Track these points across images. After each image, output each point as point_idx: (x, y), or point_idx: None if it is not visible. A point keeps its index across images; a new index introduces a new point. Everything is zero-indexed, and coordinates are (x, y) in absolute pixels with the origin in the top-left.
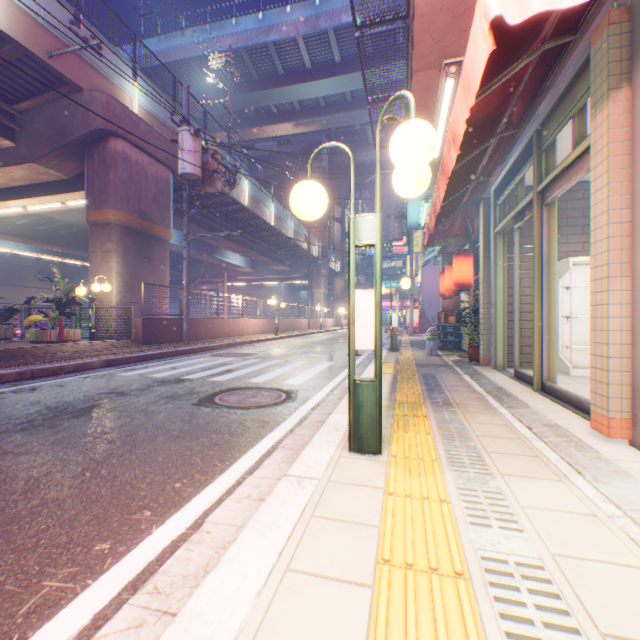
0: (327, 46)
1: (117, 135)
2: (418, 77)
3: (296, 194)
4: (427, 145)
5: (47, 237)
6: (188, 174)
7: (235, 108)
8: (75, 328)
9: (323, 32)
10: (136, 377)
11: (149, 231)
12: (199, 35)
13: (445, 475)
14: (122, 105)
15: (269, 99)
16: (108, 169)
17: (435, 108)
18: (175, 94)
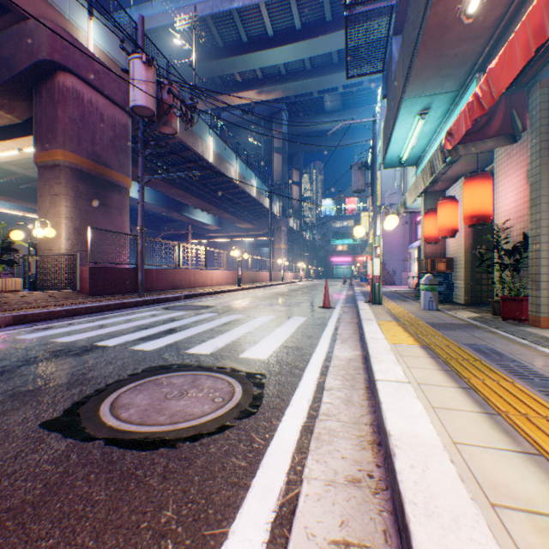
0: (288, 13)
1: (65, 69)
2: None
3: None
4: None
5: (28, 195)
6: (140, 107)
7: (202, 76)
8: (18, 277)
9: None
10: (31, 342)
11: (105, 176)
12: (168, 5)
13: None
14: (71, 37)
15: (234, 67)
16: (56, 106)
17: None
18: (136, 41)
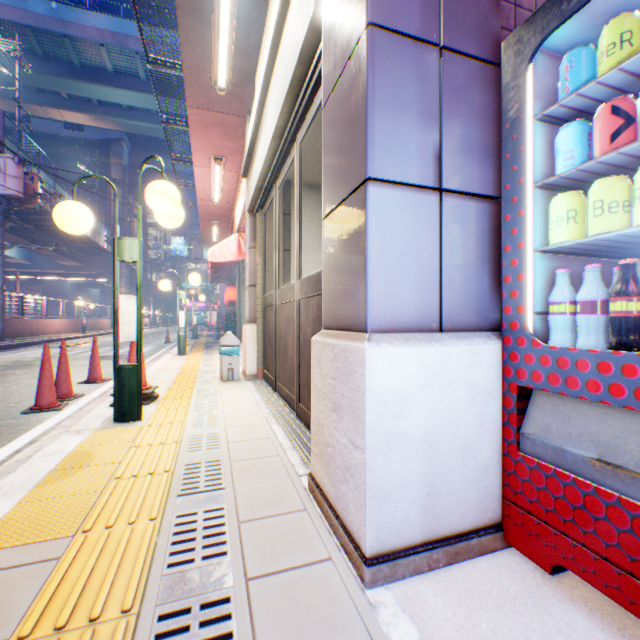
0: (134, 65)
1: None
2: (203, 222)
3: (162, 285)
4: (198, 280)
5: None
6: (11, 194)
7: (11, 79)
8: None
9: (130, 53)
10: (15, 357)
11: None
12: None
13: (203, 355)
14: None
15: (61, 86)
16: None
17: (212, 229)
18: None
